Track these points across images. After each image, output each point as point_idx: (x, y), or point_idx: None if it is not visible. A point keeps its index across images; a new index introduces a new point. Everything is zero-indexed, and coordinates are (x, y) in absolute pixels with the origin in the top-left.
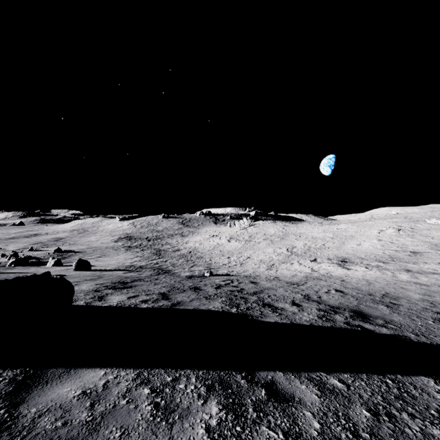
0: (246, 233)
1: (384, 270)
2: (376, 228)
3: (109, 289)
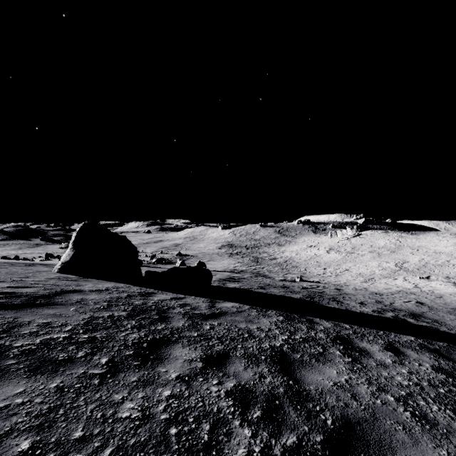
0: (349, 244)
1: None
2: None
3: (226, 281)
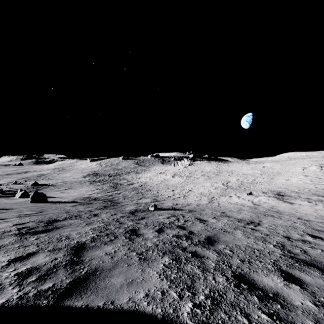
0: (187, 170)
1: None
2: (299, 166)
3: (16, 234)
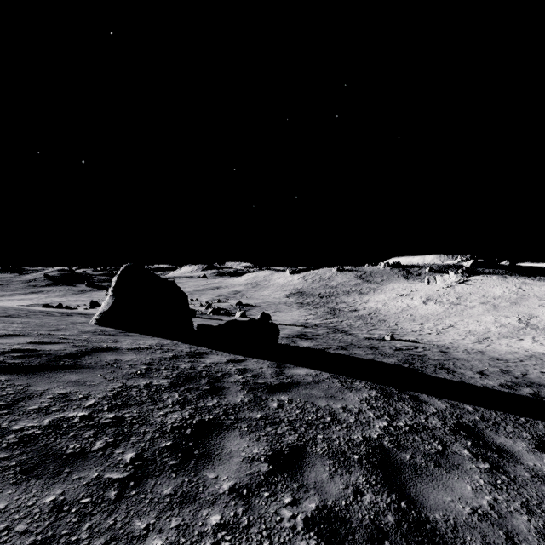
0: (452, 293)
1: None
2: None
3: (296, 338)
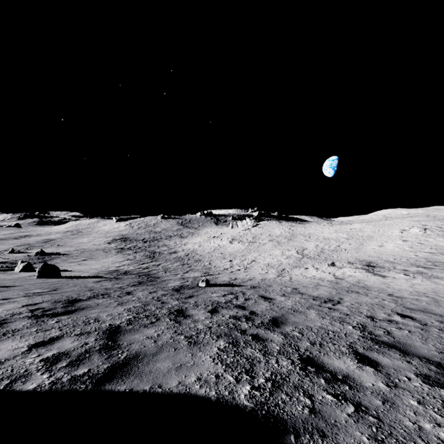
0: (249, 234)
1: (434, 278)
2: (396, 228)
3: (30, 317)
